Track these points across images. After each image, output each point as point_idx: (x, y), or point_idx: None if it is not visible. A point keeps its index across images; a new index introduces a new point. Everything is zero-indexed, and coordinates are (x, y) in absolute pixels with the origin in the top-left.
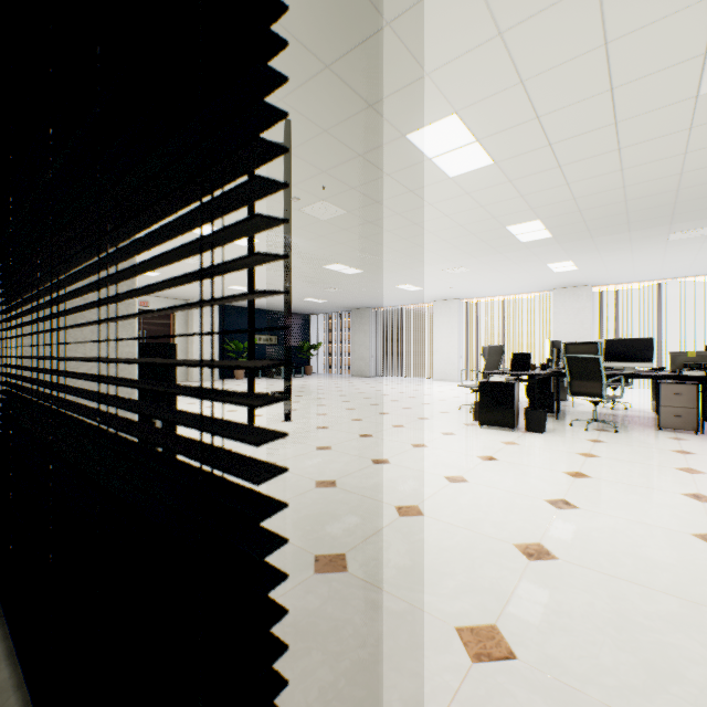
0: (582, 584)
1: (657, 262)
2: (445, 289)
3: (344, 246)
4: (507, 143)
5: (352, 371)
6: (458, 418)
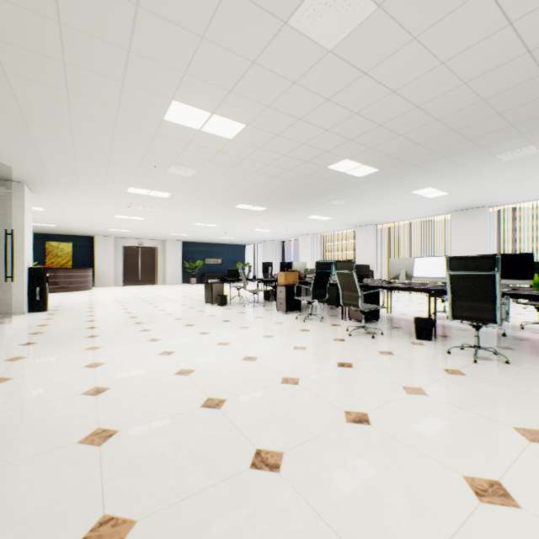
0: (82, 324)
1: (371, 212)
2: (288, 230)
3: (183, 217)
4: (162, 190)
5: None
6: None
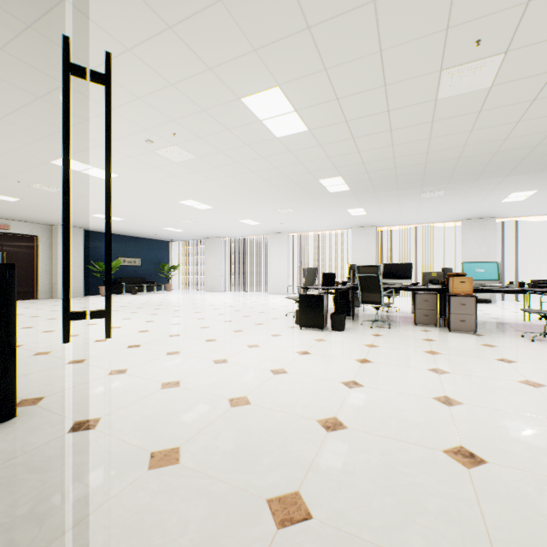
0: (363, 446)
1: (415, 212)
2: (278, 225)
3: (195, 186)
4: (317, 115)
5: (206, 288)
6: (285, 322)
